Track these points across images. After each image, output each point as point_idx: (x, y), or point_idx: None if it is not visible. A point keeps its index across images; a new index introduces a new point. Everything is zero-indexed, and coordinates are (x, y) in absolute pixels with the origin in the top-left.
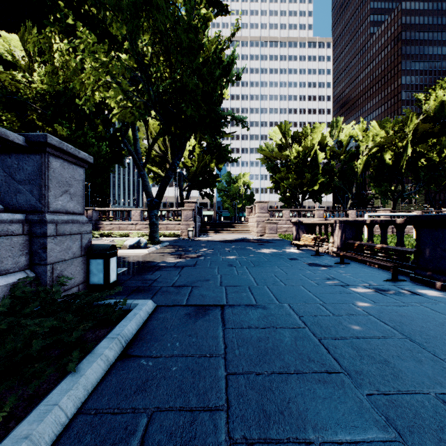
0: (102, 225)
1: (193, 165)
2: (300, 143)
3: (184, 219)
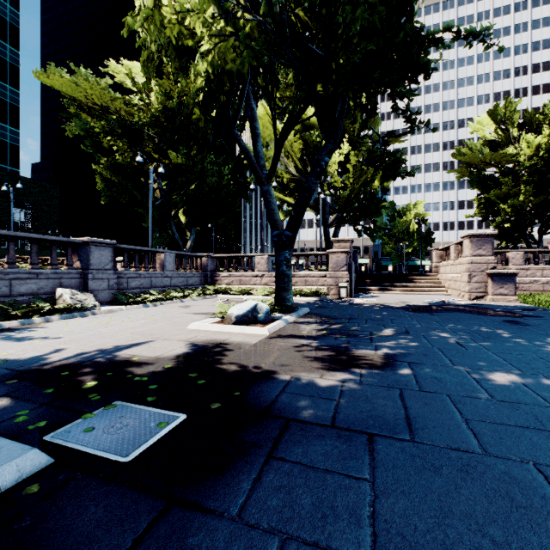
0: (219, 277)
1: (344, 186)
2: (537, 131)
3: (332, 269)
